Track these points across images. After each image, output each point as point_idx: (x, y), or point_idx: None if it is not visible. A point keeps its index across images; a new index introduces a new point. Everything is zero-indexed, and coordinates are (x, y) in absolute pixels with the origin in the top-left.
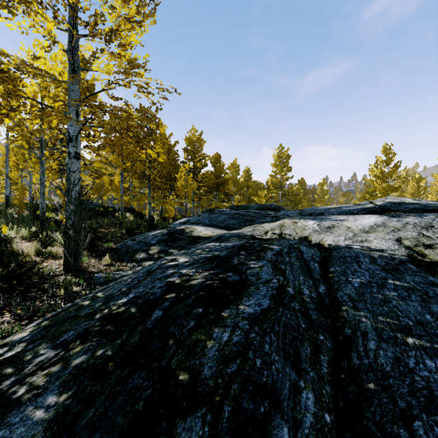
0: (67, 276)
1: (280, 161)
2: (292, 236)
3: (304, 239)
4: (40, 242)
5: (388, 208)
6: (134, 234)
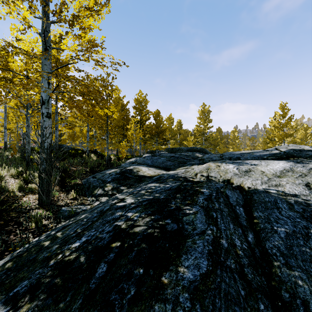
0: (40, 210)
1: (203, 115)
2: (217, 178)
3: (227, 181)
4: (23, 180)
5: (292, 154)
6: (95, 172)
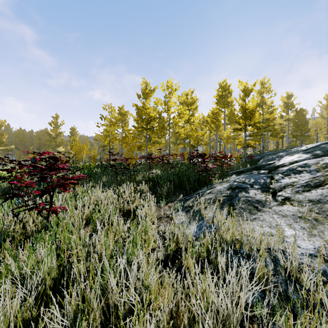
0: None
1: None
2: None
3: None
4: None
5: None
6: None
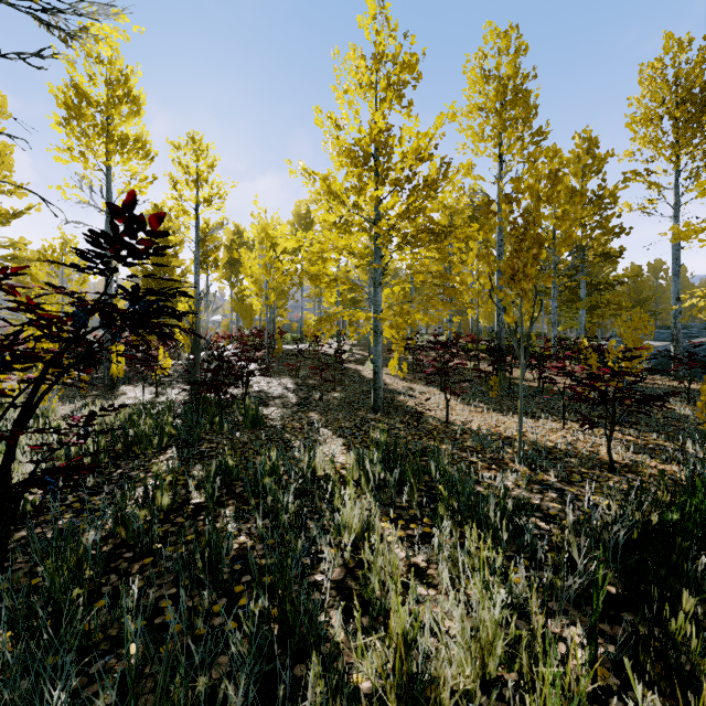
0: None
1: None
2: None
3: None
4: None
5: None
6: None
